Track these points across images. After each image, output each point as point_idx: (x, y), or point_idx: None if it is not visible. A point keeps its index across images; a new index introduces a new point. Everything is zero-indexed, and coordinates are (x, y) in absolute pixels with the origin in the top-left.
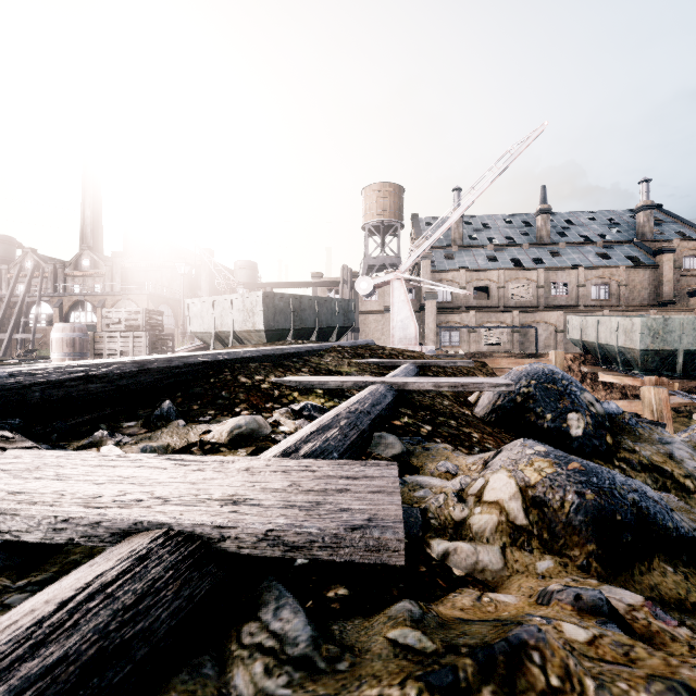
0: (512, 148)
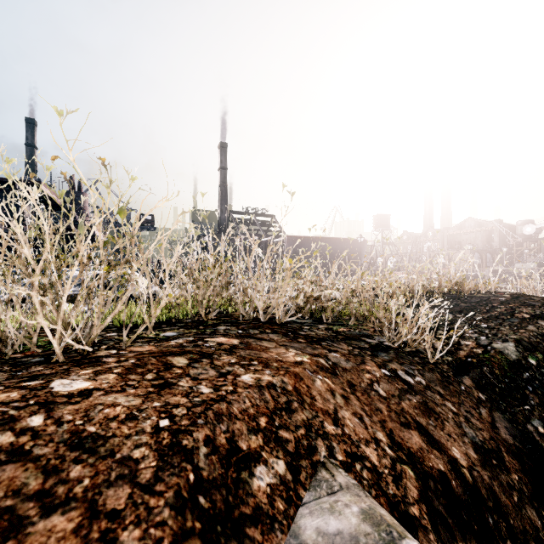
0: None
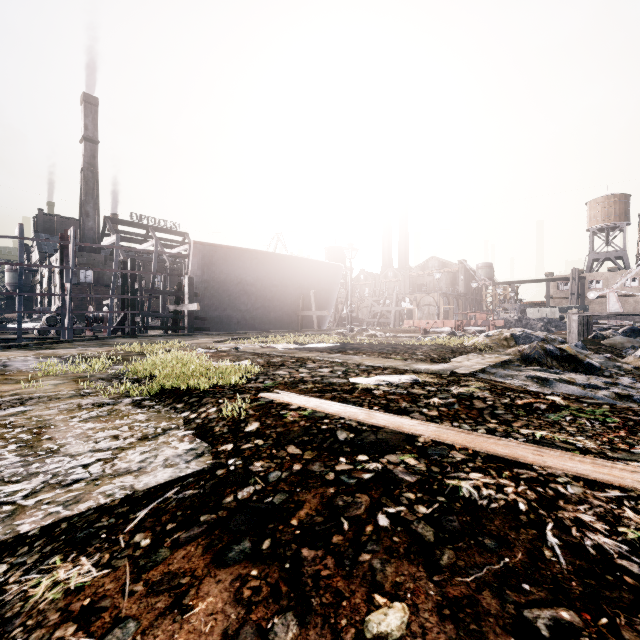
0: None
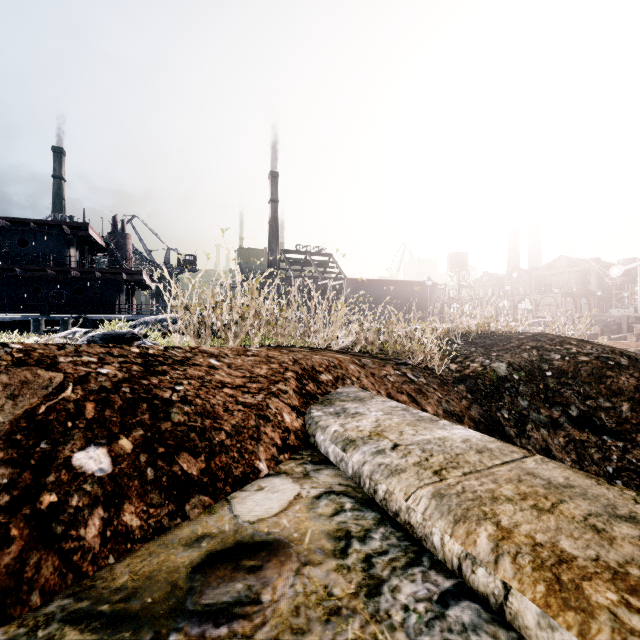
0: None
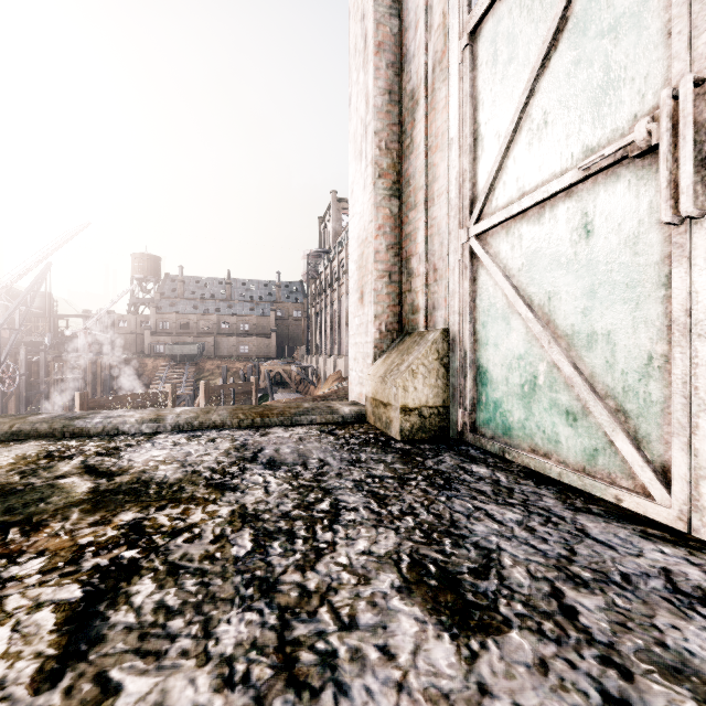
0: (124, 291)
